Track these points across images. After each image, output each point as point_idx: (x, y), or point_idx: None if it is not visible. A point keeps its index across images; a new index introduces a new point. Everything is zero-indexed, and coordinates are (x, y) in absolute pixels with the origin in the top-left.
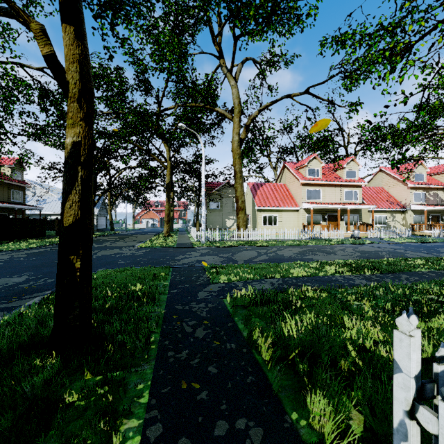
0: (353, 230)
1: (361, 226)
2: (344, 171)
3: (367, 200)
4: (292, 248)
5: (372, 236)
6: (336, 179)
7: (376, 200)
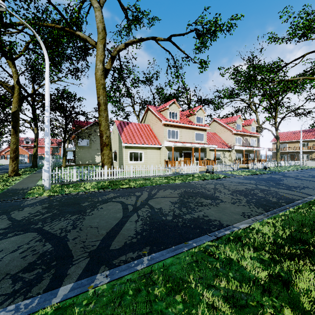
0: (208, 166)
1: (208, 161)
2: (195, 116)
3: (208, 142)
4: (165, 191)
5: (217, 170)
6: (190, 122)
7: (214, 142)
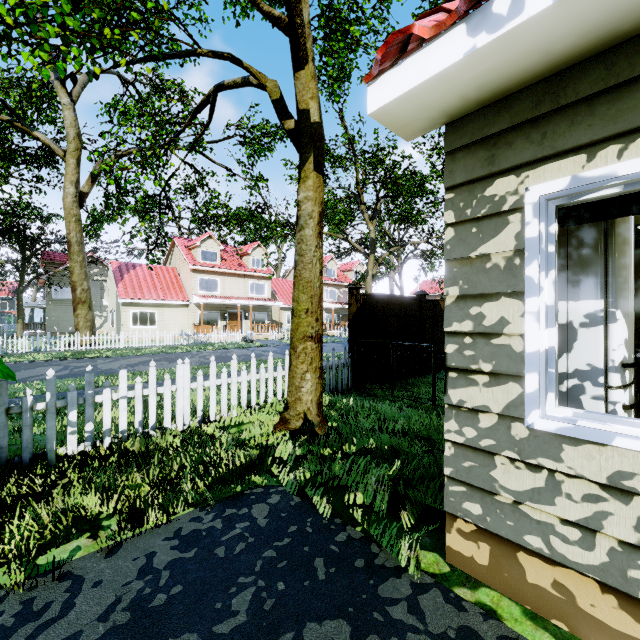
0: (246, 332)
1: (266, 326)
2: (250, 258)
3: (280, 296)
4: (138, 358)
5: (274, 338)
6: (240, 267)
7: (290, 296)
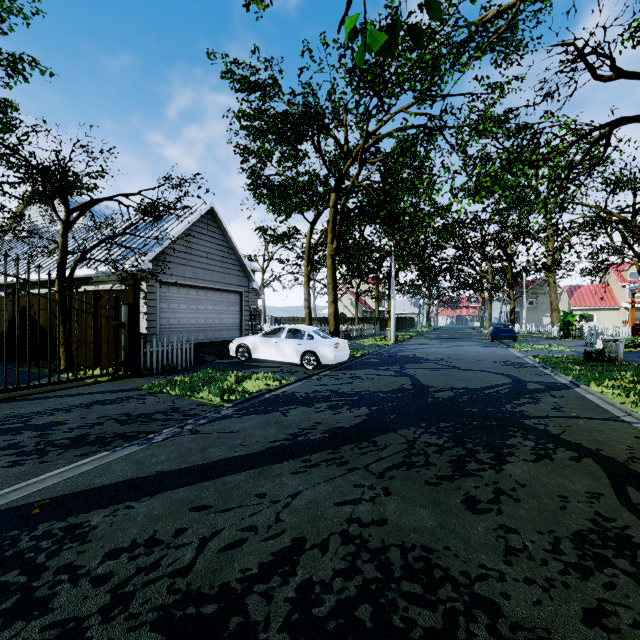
0: None
1: None
2: None
3: None
4: None
5: None
6: None
7: None
